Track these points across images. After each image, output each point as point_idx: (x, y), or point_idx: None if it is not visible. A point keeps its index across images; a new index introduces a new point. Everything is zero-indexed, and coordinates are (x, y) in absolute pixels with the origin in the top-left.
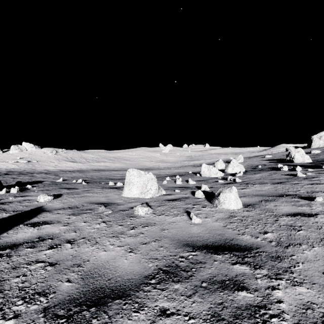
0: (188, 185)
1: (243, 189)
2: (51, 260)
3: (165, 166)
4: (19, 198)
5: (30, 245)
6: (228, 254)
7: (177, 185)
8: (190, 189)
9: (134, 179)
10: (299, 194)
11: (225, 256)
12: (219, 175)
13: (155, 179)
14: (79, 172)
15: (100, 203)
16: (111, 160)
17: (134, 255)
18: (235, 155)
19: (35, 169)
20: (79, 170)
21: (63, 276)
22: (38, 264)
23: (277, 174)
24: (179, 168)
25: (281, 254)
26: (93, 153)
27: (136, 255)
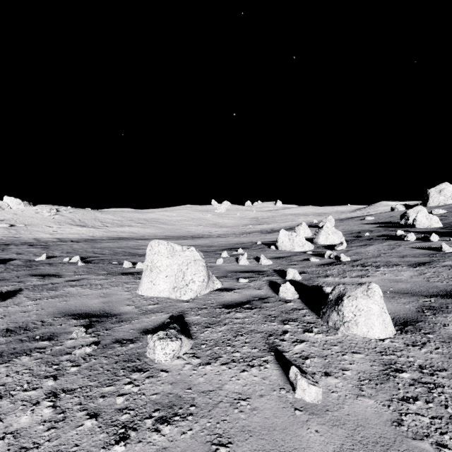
0: (259, 267)
1: (362, 276)
2: None
3: (220, 233)
4: None
5: None
6: None
7: (241, 267)
8: (265, 275)
9: (161, 262)
10: None
11: None
12: (307, 248)
13: (201, 261)
14: (87, 242)
15: (85, 314)
16: (141, 224)
17: None
18: (319, 217)
19: (19, 238)
20: (89, 239)
21: None
22: None
23: (402, 247)
24: (241, 236)
25: None
26: (115, 213)
27: None
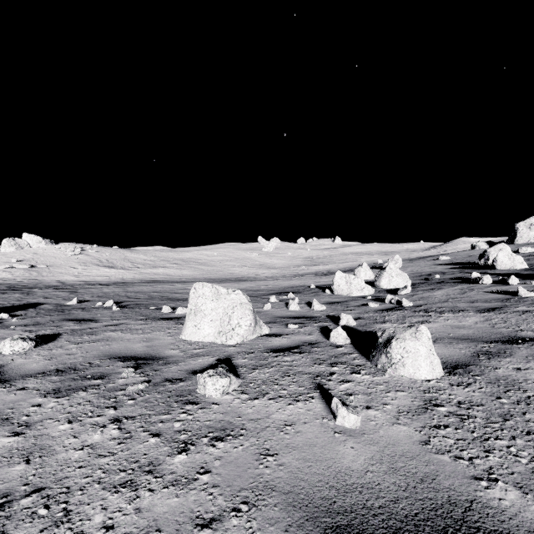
0: (311, 313)
1: (423, 322)
2: None
3: (268, 275)
4: None
5: None
6: None
7: (291, 313)
8: (317, 321)
9: (206, 305)
10: None
11: None
12: (367, 292)
13: (247, 304)
14: (117, 285)
15: (131, 357)
16: (176, 265)
17: None
18: (385, 256)
19: (41, 281)
20: (119, 281)
21: None
22: None
23: (475, 291)
24: (292, 279)
25: None
26: (147, 252)
27: None
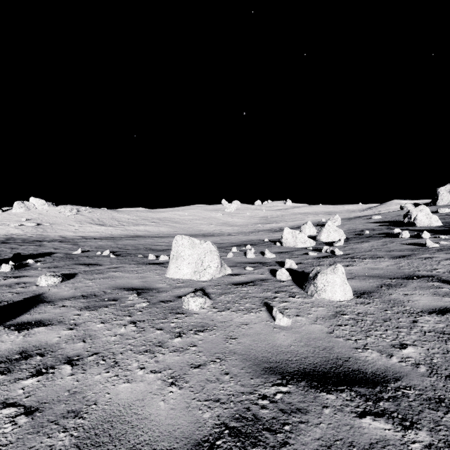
0: (264, 259)
1: (348, 266)
2: (30, 402)
3: (230, 231)
4: (11, 279)
5: (3, 367)
6: (346, 393)
7: (248, 259)
8: (268, 265)
9: (185, 252)
10: (437, 274)
11: (342, 396)
12: (309, 244)
13: (215, 251)
14: (108, 239)
15: (132, 288)
16: (154, 223)
17: (179, 391)
18: (328, 216)
19: (47, 236)
20: (109, 236)
21: (42, 439)
22: (5, 410)
23: (394, 243)
24: (250, 234)
25: (443, 393)
26: (130, 212)
27: (181, 391)
